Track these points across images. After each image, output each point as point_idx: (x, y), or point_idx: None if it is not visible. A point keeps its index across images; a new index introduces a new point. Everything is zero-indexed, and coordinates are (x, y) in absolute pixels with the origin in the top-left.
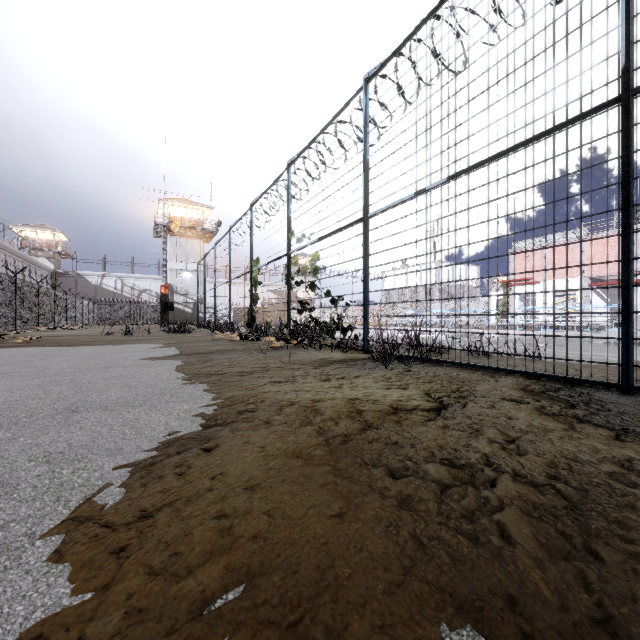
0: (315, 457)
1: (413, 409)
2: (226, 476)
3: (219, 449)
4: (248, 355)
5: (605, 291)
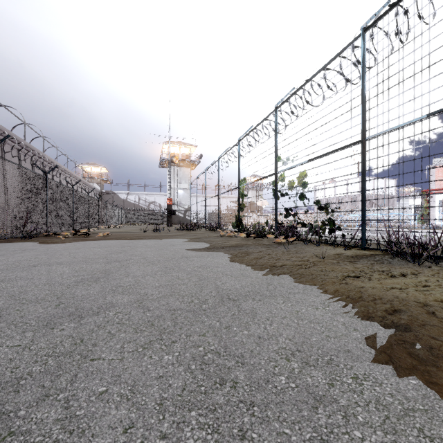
0: None
1: None
2: None
3: None
4: (269, 249)
5: None
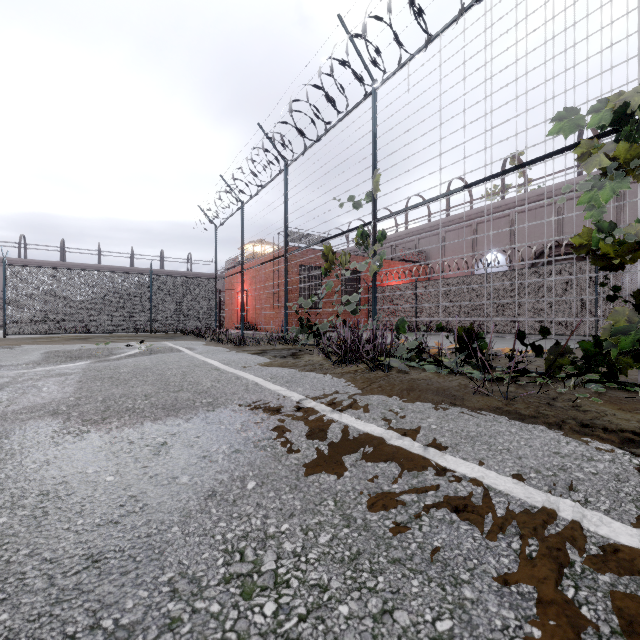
0: None
1: None
2: None
3: None
4: None
5: None
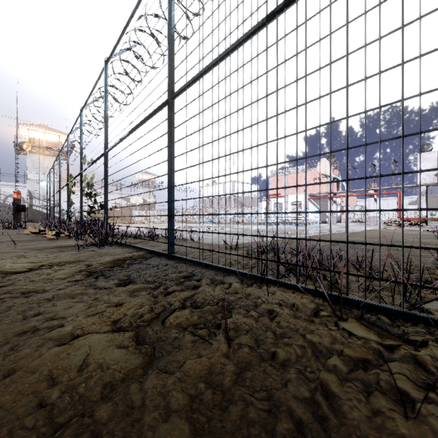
0: None
1: (0, 273)
2: None
3: None
4: (10, 244)
5: (317, 202)
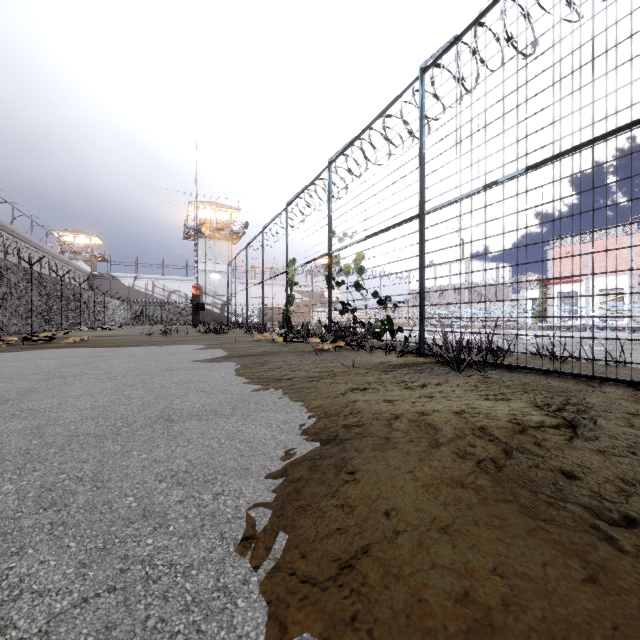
0: (484, 489)
1: (539, 426)
2: (401, 513)
3: (364, 474)
4: (300, 358)
5: None
